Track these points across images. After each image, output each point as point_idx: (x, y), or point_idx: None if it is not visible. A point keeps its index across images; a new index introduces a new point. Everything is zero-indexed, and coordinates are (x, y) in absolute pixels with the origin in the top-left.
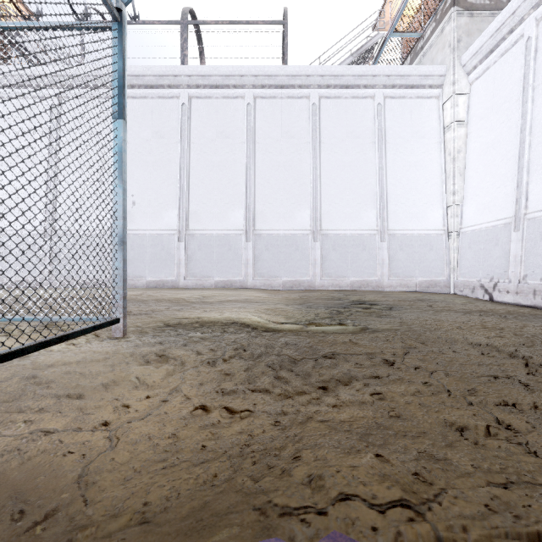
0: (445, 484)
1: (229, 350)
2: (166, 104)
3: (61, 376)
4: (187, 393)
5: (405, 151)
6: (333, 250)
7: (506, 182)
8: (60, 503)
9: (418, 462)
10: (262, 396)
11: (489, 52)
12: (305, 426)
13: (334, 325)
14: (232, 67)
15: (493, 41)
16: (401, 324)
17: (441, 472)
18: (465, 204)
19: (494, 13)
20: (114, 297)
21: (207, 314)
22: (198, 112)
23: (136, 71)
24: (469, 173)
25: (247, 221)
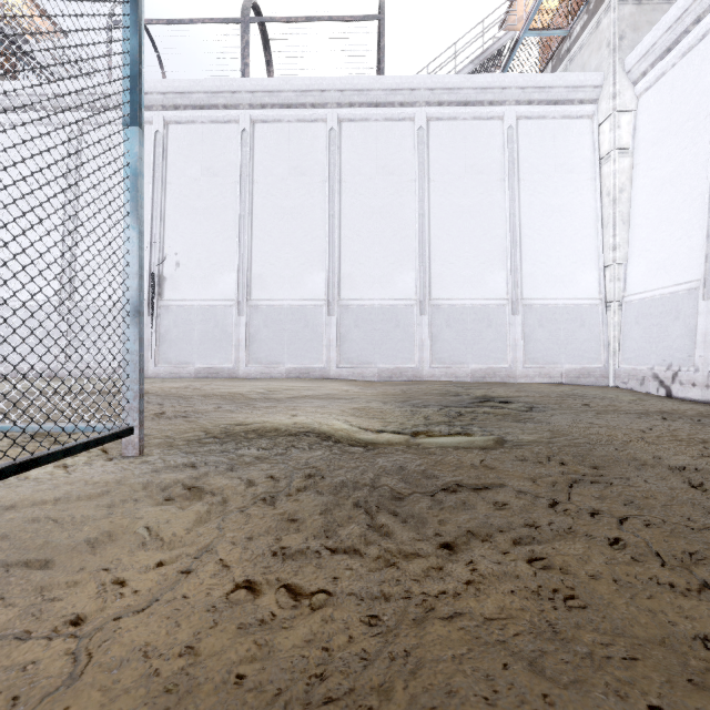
0: None
1: (298, 478)
2: (221, 131)
3: (21, 527)
4: (225, 556)
5: (546, 190)
6: (447, 326)
7: (691, 231)
8: None
9: None
10: (349, 563)
11: (664, 51)
12: (423, 632)
13: (454, 435)
14: (309, 79)
15: (671, 35)
16: (554, 434)
17: None
18: (630, 263)
19: None
20: (124, 396)
21: (270, 417)
22: (264, 140)
23: (181, 87)
24: (636, 220)
25: (330, 288)
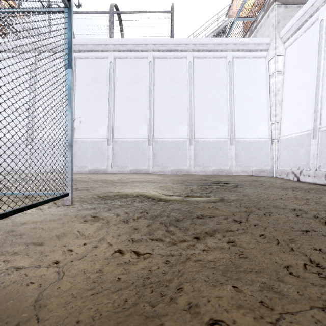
0: (282, 310)
1: (137, 213)
2: (100, 62)
3: (30, 230)
4: (110, 241)
5: (245, 90)
6: (201, 150)
7: (308, 108)
8: (21, 320)
9: (262, 293)
10: (158, 243)
11: (297, 29)
12: (185, 264)
13: (202, 197)
14: (140, 39)
15: (299, 22)
16: (244, 196)
17: (278, 300)
18: (282, 122)
19: (300, 6)
20: (65, 180)
21: (124, 190)
22: (119, 66)
23: (82, 42)
24: (285, 103)
25: (149, 133)
